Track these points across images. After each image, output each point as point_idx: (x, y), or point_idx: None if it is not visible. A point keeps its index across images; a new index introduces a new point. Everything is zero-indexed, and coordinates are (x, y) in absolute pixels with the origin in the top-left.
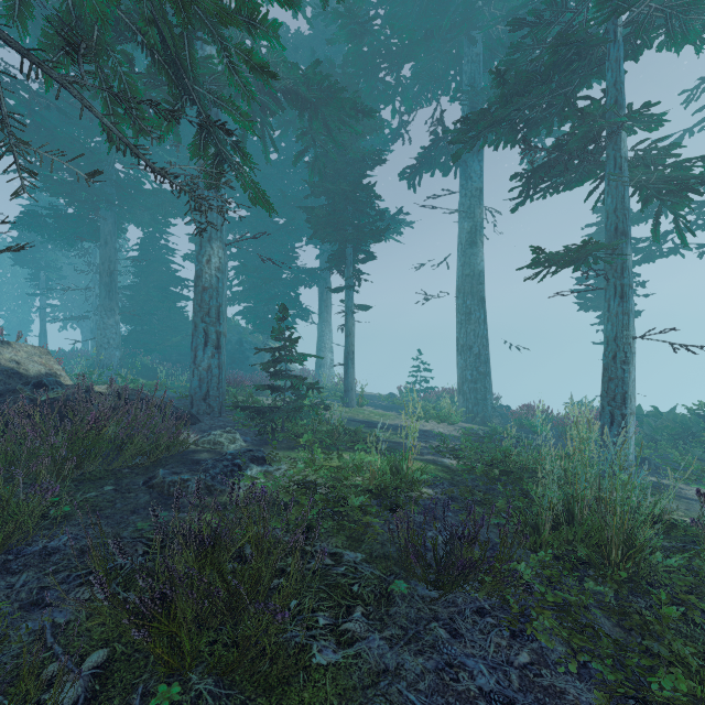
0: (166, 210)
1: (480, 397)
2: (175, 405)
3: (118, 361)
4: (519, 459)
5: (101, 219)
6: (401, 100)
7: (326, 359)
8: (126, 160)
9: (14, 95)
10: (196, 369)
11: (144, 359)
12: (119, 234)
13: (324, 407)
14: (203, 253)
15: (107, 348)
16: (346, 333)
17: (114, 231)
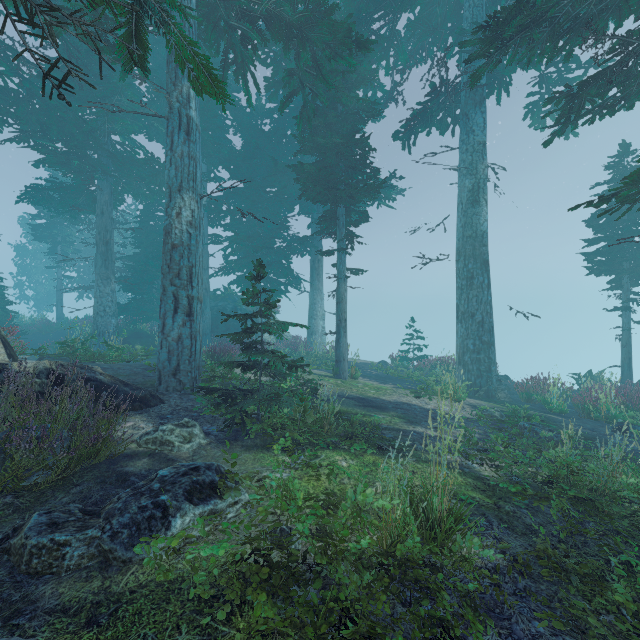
0: (161, 181)
1: (484, 368)
2: (147, 379)
3: (114, 329)
4: (570, 463)
5: (98, 190)
6: (395, 56)
7: (318, 327)
8: (119, 129)
9: (4, 61)
10: (165, 339)
11: (144, 326)
12: (117, 205)
13: (311, 389)
14: (172, 206)
15: (103, 316)
16: (338, 299)
17: (110, 202)
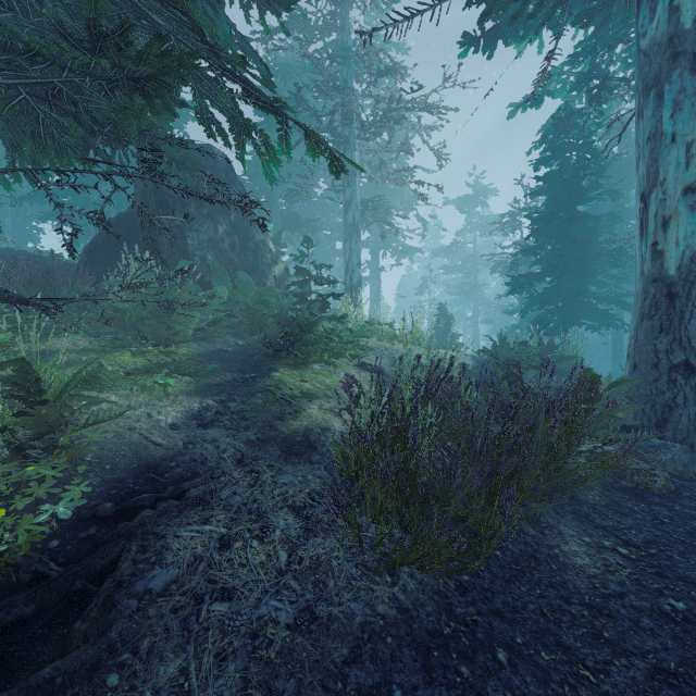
0: None
1: None
2: None
3: None
4: None
5: None
6: None
7: None
8: None
9: None
10: None
11: None
12: None
13: None
14: None
15: None
16: None
17: None
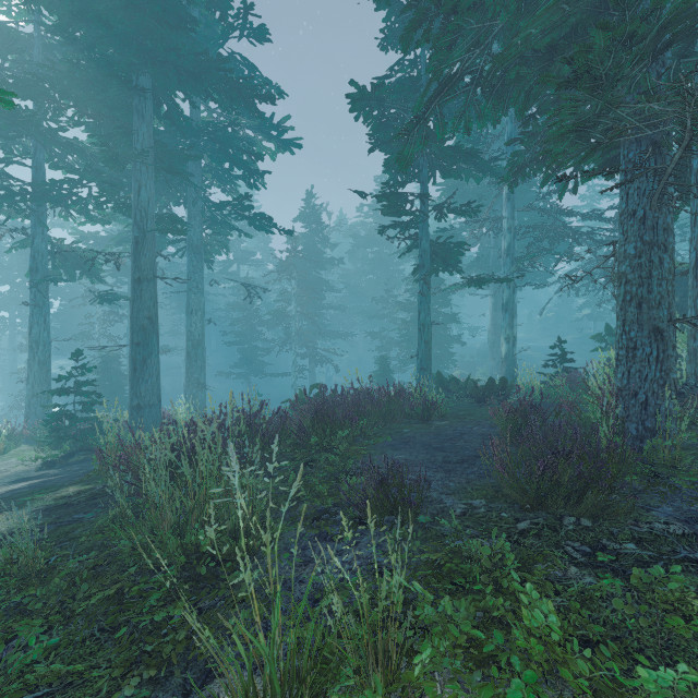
0: None
1: None
2: None
3: None
4: None
5: None
6: None
7: None
8: None
9: None
10: None
11: None
12: None
13: None
14: None
15: None
16: None
17: None
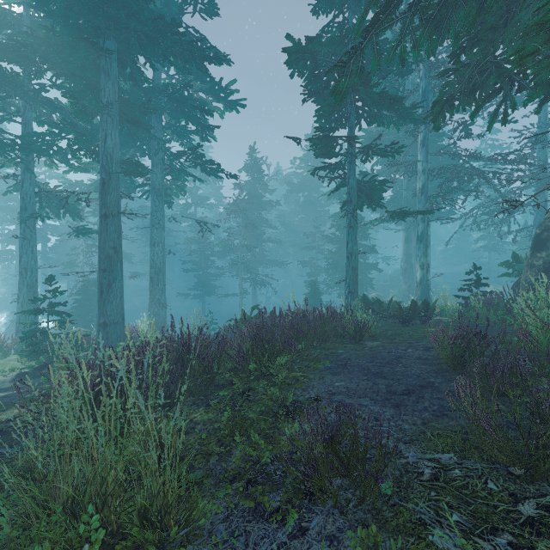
0: None
1: None
2: None
3: None
4: None
5: None
6: None
7: None
8: None
9: None
10: None
11: None
12: None
13: None
14: None
15: None
16: None
17: None
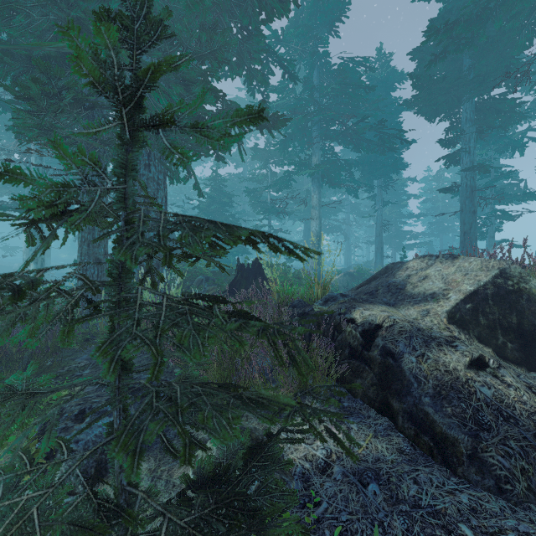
0: None
1: None
2: None
3: None
4: None
5: None
6: None
7: None
8: None
9: None
10: None
11: None
12: None
13: None
14: None
15: None
16: None
17: None
